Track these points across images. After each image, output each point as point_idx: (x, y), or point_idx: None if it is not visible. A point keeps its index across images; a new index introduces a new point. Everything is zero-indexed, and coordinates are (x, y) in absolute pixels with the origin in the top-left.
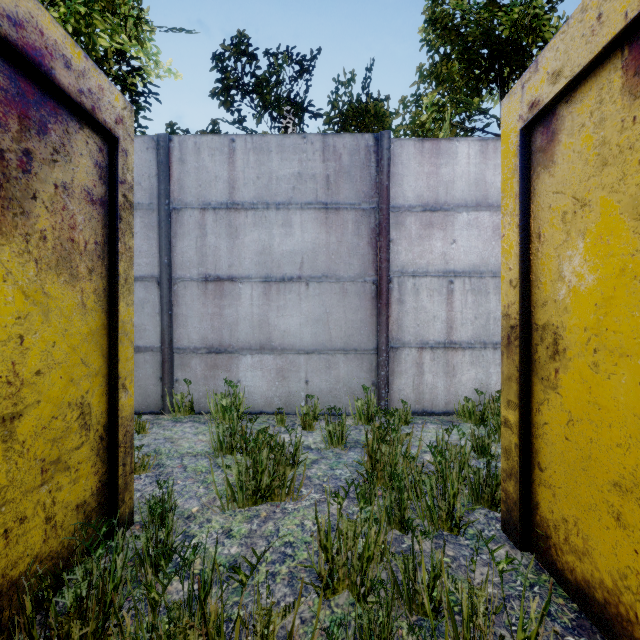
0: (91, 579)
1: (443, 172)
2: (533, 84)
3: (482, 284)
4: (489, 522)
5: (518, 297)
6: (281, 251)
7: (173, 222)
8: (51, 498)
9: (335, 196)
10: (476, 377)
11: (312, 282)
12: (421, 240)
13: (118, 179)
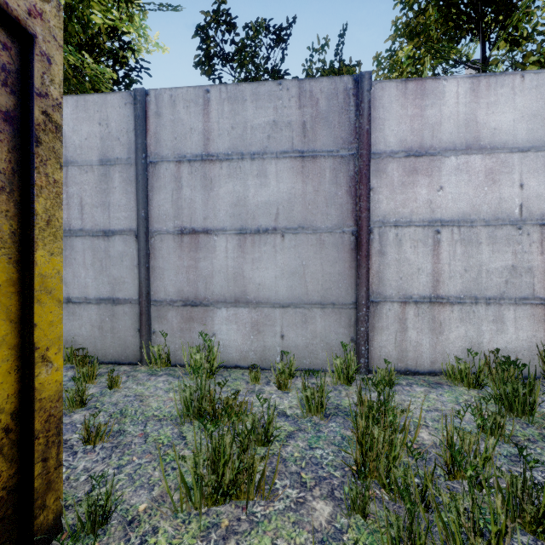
0: None
1: (428, 114)
2: None
3: (473, 234)
4: None
5: None
6: (256, 202)
7: (150, 176)
8: None
9: (312, 143)
10: (466, 335)
11: (288, 233)
12: (404, 187)
13: (33, 89)
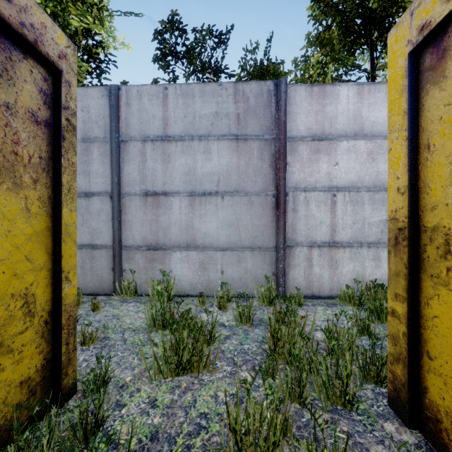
0: None
1: (328, 110)
2: (423, 8)
3: (359, 197)
4: (376, 397)
5: (406, 202)
6: (202, 172)
7: (121, 151)
8: None
9: (244, 129)
10: (354, 269)
11: (226, 196)
12: (311, 163)
13: (61, 105)
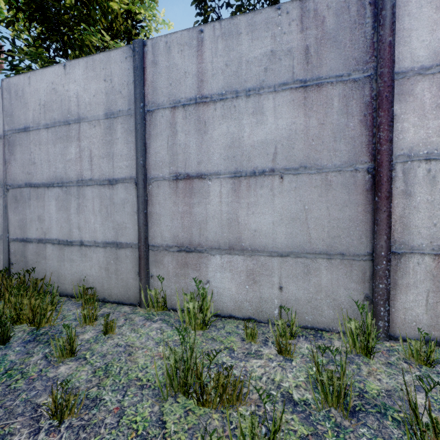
0: None
1: None
2: None
3: None
4: None
5: None
6: (251, 142)
7: (147, 124)
8: None
9: (316, 70)
10: None
11: (287, 175)
12: (439, 111)
13: None
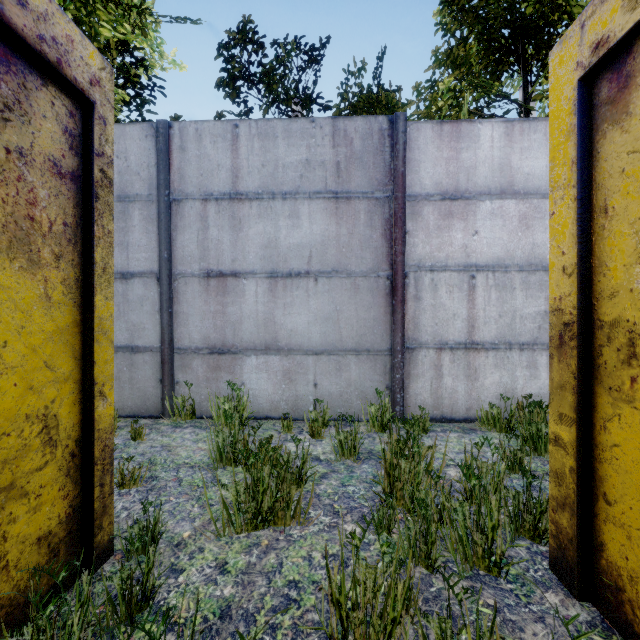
0: (45, 638)
1: (464, 157)
2: (599, 18)
3: (507, 279)
4: (533, 558)
5: (575, 287)
6: (288, 244)
7: (173, 214)
8: (1, 533)
9: (346, 184)
10: (500, 381)
11: (321, 277)
12: (440, 231)
13: (94, 150)
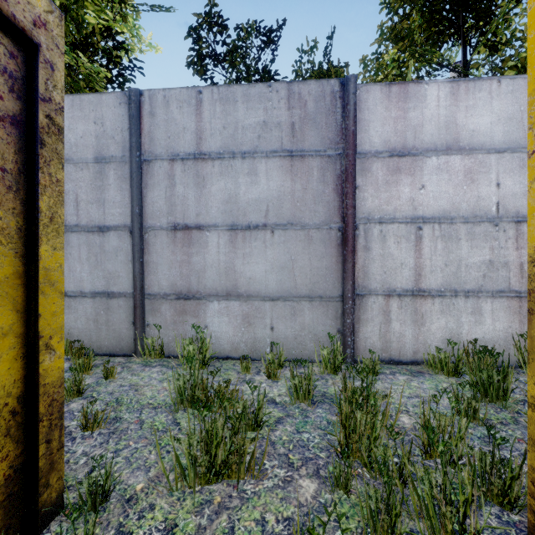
0: None
1: (411, 116)
2: None
3: (453, 230)
4: (507, 531)
5: None
6: (247, 199)
7: (144, 173)
8: None
9: (300, 143)
10: (446, 326)
11: (277, 229)
12: (388, 186)
13: (38, 95)
